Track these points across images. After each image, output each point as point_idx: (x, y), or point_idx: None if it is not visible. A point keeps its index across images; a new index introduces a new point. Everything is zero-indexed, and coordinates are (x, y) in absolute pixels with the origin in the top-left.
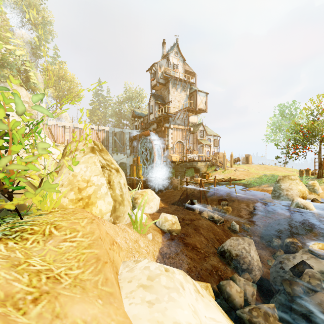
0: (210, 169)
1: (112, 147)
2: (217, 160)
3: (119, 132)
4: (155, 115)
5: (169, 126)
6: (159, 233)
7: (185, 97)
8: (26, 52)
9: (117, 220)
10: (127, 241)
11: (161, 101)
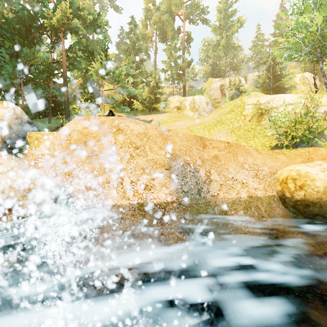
0: None
1: None
2: None
3: None
4: None
5: None
6: None
7: None
8: None
9: None
10: None
11: None
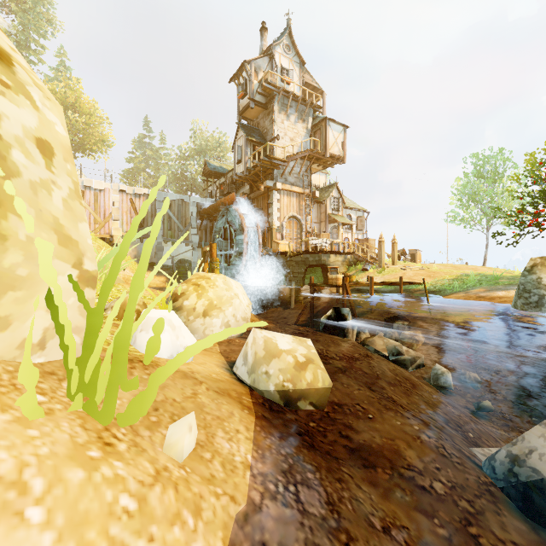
0: (353, 270)
1: (162, 229)
2: (367, 252)
3: (178, 201)
4: (247, 164)
5: (273, 185)
6: (243, 409)
7: (304, 134)
8: None
9: None
10: None
11: (258, 138)
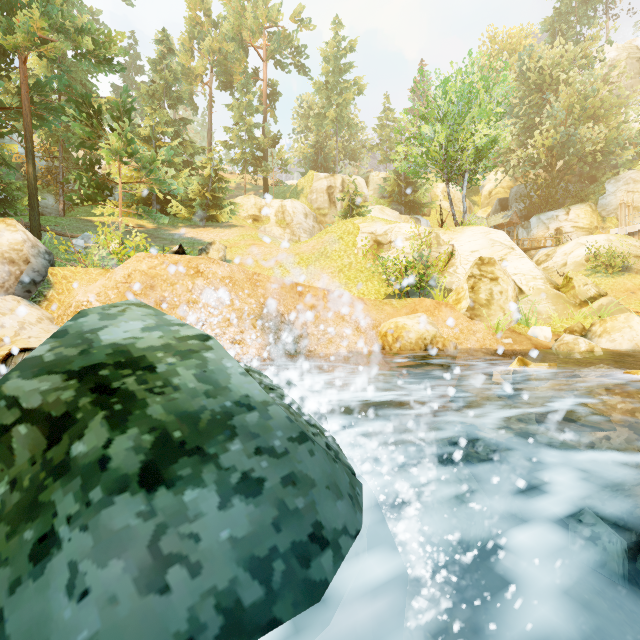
0: None
1: None
2: None
3: None
4: None
5: None
6: (533, 347)
7: None
8: None
9: (477, 318)
10: (460, 325)
11: None
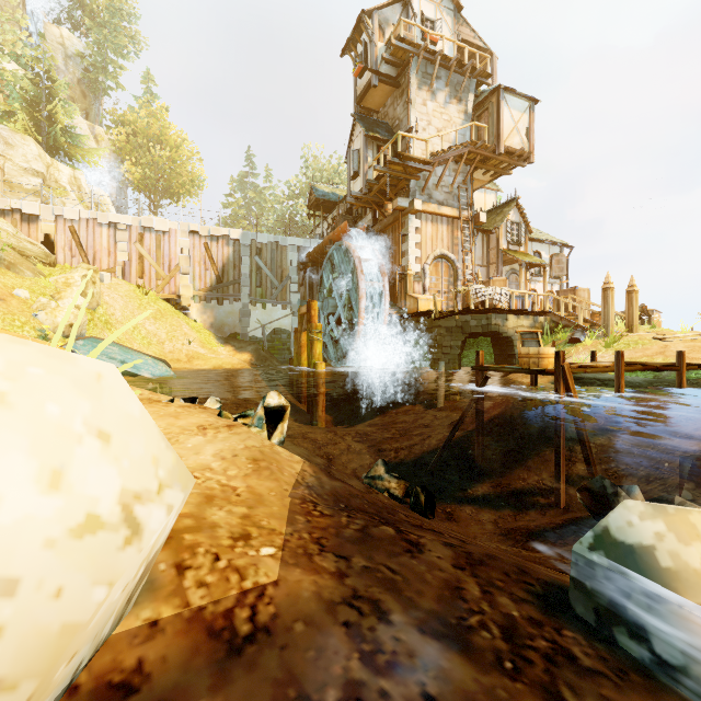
0: (549, 341)
1: (249, 285)
2: (578, 309)
3: (271, 245)
4: (367, 176)
5: (409, 205)
6: None
7: (461, 122)
8: (71, 78)
9: None
10: None
11: (384, 134)
